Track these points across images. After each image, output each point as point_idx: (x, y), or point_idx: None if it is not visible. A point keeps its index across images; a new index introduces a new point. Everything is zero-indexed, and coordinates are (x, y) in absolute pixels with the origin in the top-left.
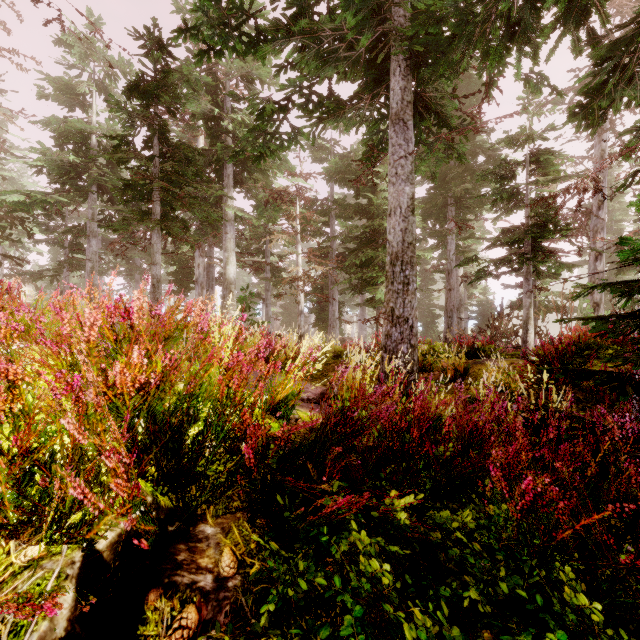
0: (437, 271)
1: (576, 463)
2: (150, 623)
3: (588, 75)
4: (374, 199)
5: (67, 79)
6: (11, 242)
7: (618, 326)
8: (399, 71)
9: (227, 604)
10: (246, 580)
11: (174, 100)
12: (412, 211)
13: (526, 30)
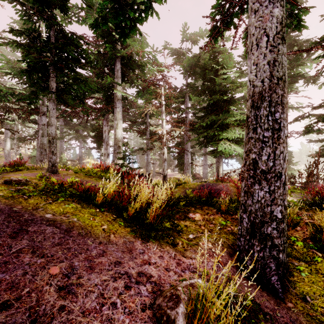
0: None
1: None
2: None
3: None
4: (216, 79)
5: None
6: (20, 123)
7: None
8: None
9: None
10: None
11: None
12: (282, 39)
13: None
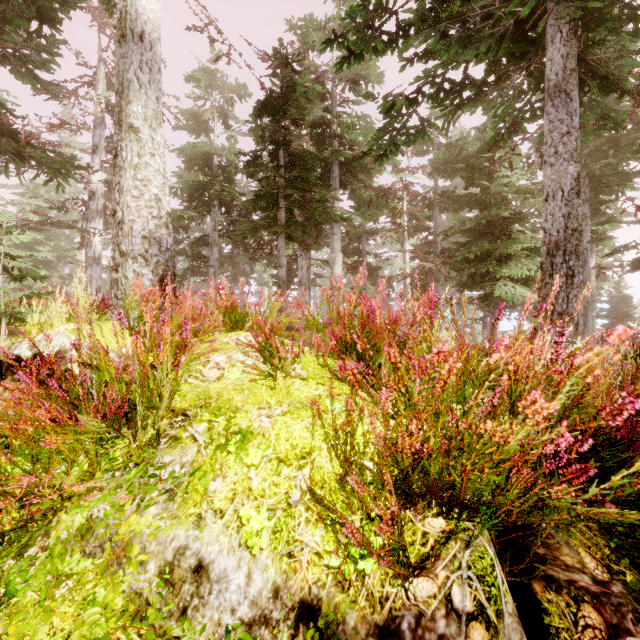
0: None
1: None
2: (552, 614)
3: None
4: (491, 187)
5: (196, 110)
6: None
7: None
8: (560, 37)
9: (627, 611)
10: (629, 588)
11: (300, 111)
12: (577, 193)
13: None
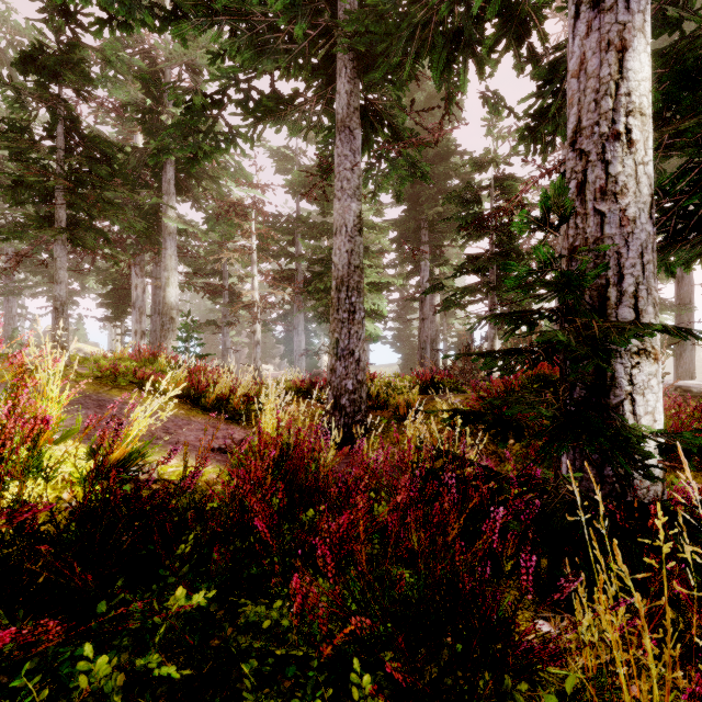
0: (411, 299)
1: (431, 529)
2: None
3: (531, 96)
4: None
5: None
6: None
7: (508, 362)
8: (345, 72)
9: None
10: None
11: (82, 81)
12: (359, 231)
13: (471, 41)
